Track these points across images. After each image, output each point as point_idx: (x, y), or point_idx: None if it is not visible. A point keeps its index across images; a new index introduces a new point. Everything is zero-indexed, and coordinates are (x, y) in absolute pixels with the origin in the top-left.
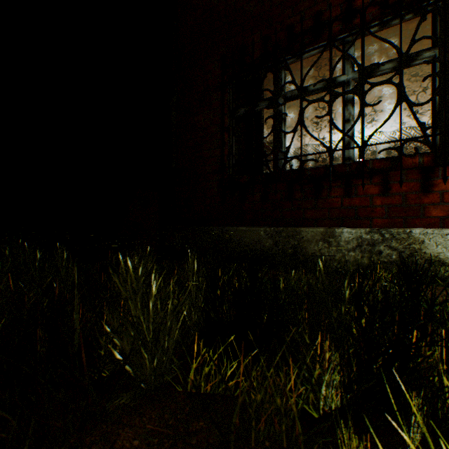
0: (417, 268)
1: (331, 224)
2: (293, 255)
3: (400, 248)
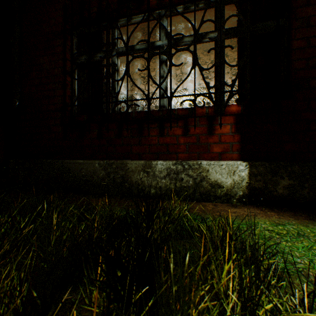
0: (205, 190)
1: (151, 157)
2: (122, 184)
3: (195, 175)
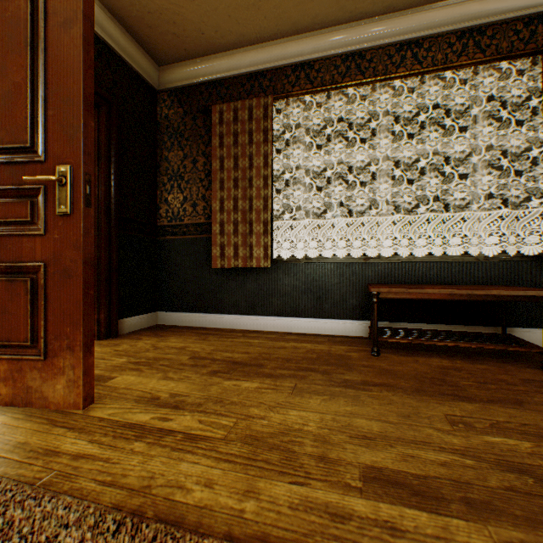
0: None
1: None
2: None
3: None
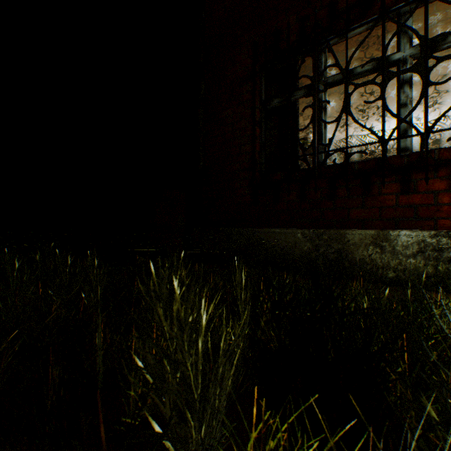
0: None
1: (383, 225)
2: (336, 261)
3: None
